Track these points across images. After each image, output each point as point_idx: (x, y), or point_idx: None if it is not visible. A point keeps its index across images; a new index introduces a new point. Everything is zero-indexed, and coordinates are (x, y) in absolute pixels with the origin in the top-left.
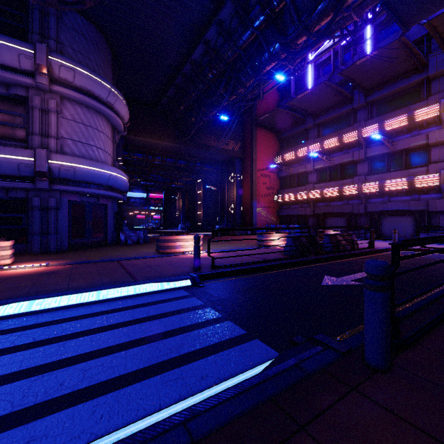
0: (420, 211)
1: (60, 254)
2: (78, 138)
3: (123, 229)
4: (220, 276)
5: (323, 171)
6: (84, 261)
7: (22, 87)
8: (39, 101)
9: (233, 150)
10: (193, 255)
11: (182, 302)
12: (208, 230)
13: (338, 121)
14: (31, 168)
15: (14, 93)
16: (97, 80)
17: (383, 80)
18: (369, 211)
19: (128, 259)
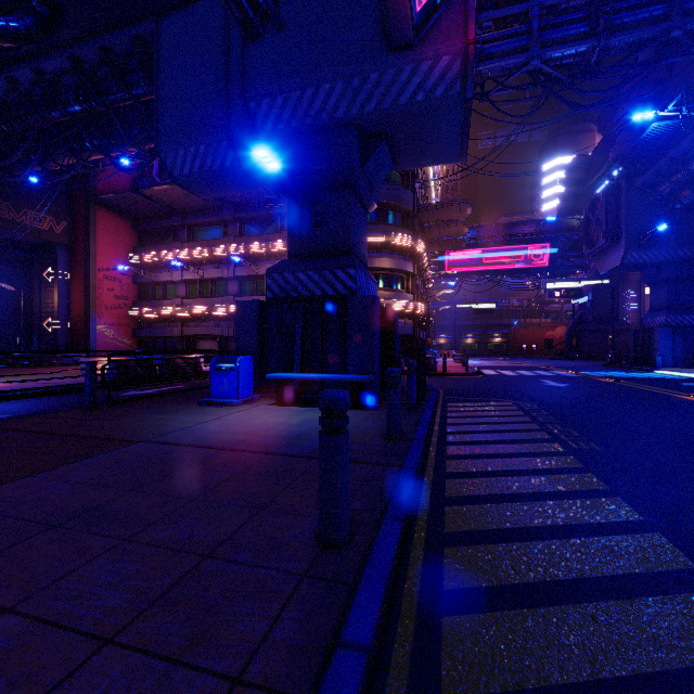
0: None
1: None
2: None
3: None
4: (4, 399)
5: (195, 284)
6: None
7: None
8: None
9: (51, 232)
10: None
11: None
12: None
13: (210, 227)
14: None
15: None
16: None
17: (248, 201)
18: None
19: None
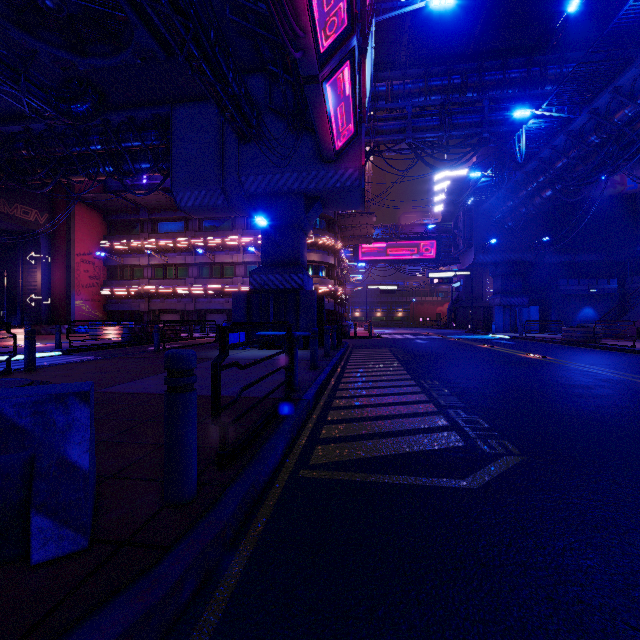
0: (230, 311)
1: None
2: None
3: None
4: (78, 351)
5: (159, 268)
6: None
7: None
8: None
9: (37, 223)
10: None
11: (69, 357)
12: None
13: (173, 222)
14: None
15: None
16: None
17: None
18: (198, 309)
19: None
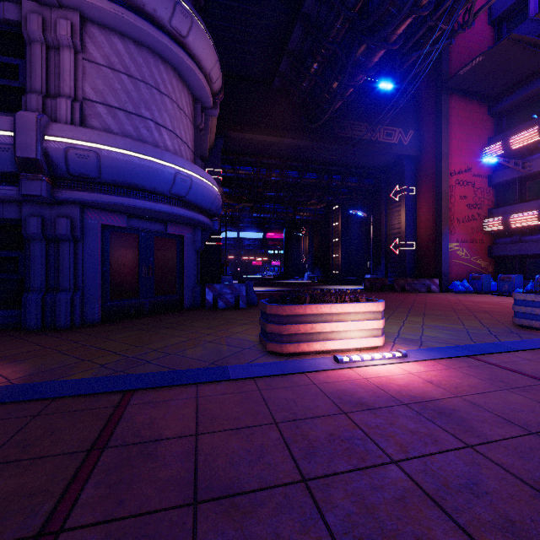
0: None
1: (60, 337)
2: (117, 102)
3: (225, 279)
4: None
5: None
6: (42, 382)
7: (13, 3)
8: (38, 25)
9: (400, 145)
10: (371, 375)
11: None
12: (350, 282)
13: None
14: (10, 152)
15: (0, 16)
16: None
17: None
18: None
19: (164, 386)
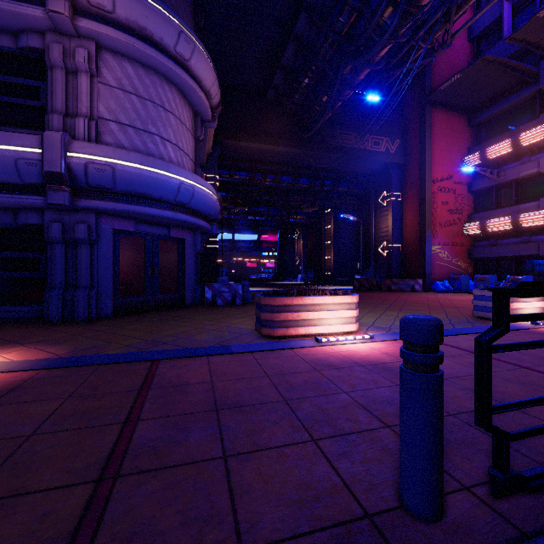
0: None
1: (82, 327)
2: (128, 120)
3: (221, 280)
4: None
5: None
6: (86, 355)
7: (36, 33)
8: (59, 53)
9: (387, 153)
10: (342, 349)
11: None
12: (341, 283)
13: None
14: (38, 167)
15: (25, 44)
16: (156, 7)
17: None
18: None
19: (182, 357)
